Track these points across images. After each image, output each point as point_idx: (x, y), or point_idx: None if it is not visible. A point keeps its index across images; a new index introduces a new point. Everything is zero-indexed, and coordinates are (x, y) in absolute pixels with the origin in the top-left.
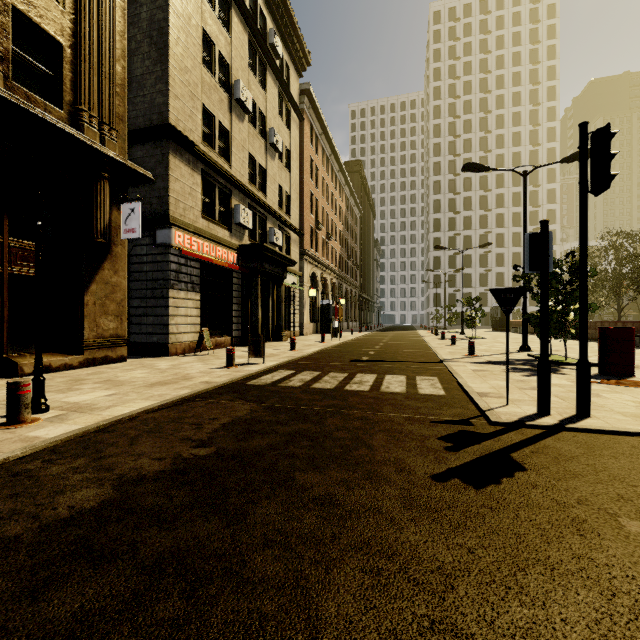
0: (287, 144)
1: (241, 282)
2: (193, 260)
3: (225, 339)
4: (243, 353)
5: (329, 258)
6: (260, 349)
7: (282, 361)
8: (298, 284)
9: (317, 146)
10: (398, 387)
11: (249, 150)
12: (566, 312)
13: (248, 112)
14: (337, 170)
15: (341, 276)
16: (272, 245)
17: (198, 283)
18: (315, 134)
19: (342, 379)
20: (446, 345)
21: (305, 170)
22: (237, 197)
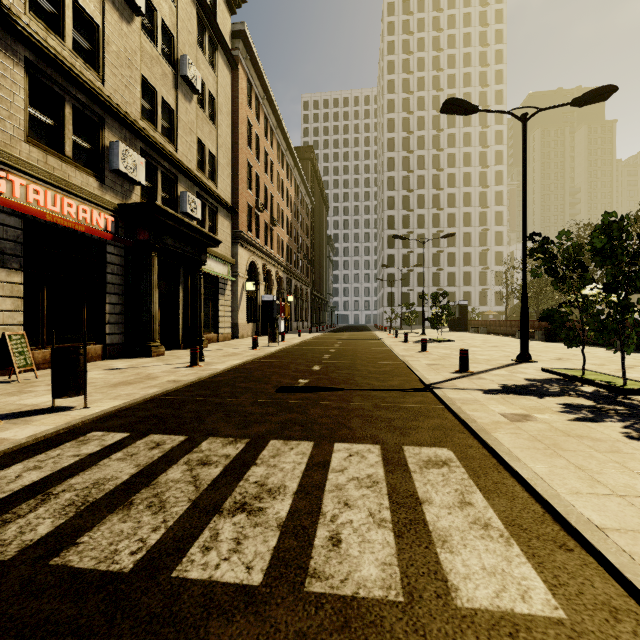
0: (212, 90)
1: (125, 262)
2: (3, 212)
3: (89, 348)
4: (97, 375)
5: (274, 247)
6: (75, 378)
7: (137, 397)
8: (230, 274)
9: (258, 111)
10: (370, 535)
11: (143, 71)
12: (632, 304)
13: (138, 11)
14: (284, 148)
15: (289, 270)
16: (186, 217)
17: (17, 254)
18: (255, 96)
19: (214, 477)
20: (416, 352)
21: (240, 133)
22: (116, 132)
